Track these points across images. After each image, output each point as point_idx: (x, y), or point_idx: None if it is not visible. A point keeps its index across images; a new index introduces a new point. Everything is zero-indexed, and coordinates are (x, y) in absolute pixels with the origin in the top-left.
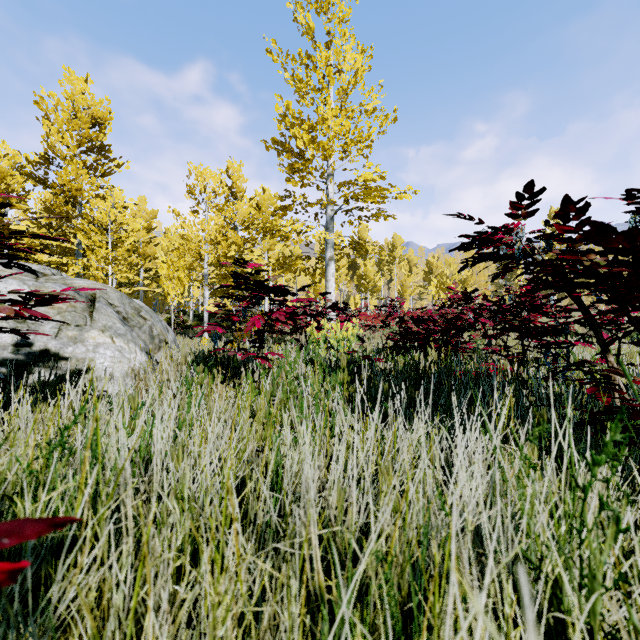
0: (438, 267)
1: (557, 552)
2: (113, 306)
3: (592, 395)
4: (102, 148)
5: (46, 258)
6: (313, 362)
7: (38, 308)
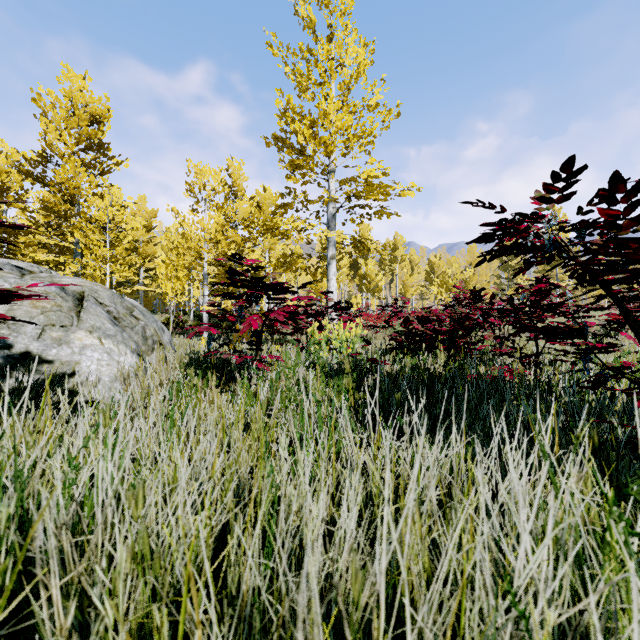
0: (440, 267)
1: (623, 612)
2: (103, 305)
3: (627, 404)
4: (101, 146)
5: (44, 257)
6: (314, 365)
7: (20, 307)
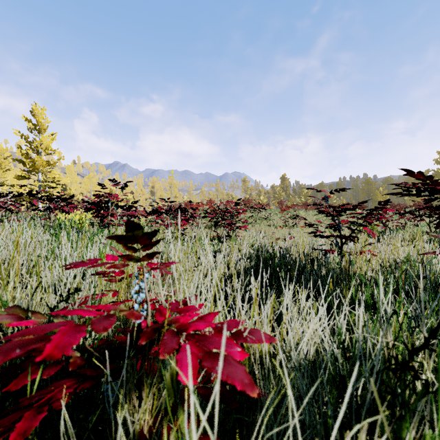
0: (116, 192)
1: None
2: None
3: None
4: None
5: None
6: None
7: None
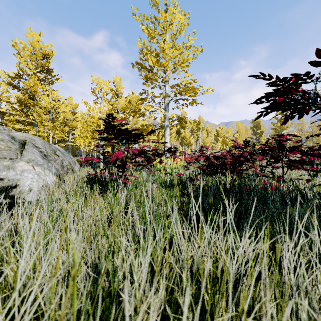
0: (222, 133)
1: None
2: (38, 148)
3: None
4: (48, 70)
5: (18, 127)
6: (157, 181)
7: None
